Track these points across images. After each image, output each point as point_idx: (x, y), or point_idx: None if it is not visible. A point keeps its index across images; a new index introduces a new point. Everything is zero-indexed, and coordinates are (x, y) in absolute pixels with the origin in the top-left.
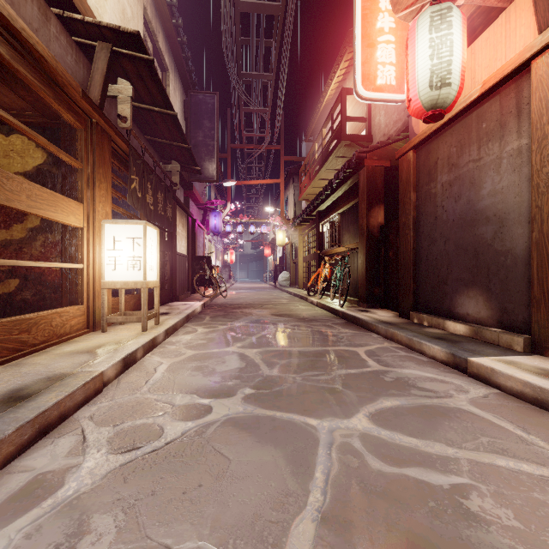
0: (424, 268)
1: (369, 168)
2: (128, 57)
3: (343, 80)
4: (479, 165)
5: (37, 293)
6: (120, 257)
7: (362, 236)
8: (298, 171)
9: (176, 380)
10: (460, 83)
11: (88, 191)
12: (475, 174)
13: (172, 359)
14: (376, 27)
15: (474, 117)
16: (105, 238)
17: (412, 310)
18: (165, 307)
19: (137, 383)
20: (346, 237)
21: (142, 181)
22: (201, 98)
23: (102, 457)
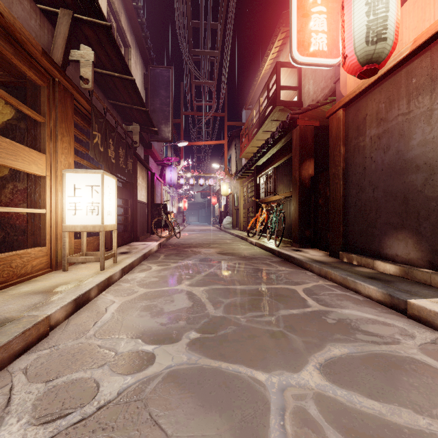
0: (352, 213)
1: (301, 127)
2: (88, 23)
3: (277, 57)
4: (409, 117)
5: (5, 236)
6: (80, 203)
7: (295, 186)
8: (239, 134)
9: (123, 321)
10: (394, 38)
11: (51, 143)
12: (404, 126)
13: (124, 298)
14: None
15: (404, 73)
16: (66, 185)
17: (341, 251)
18: (126, 247)
19: (85, 324)
20: (280, 187)
21: (104, 137)
22: (158, 71)
23: (19, 431)
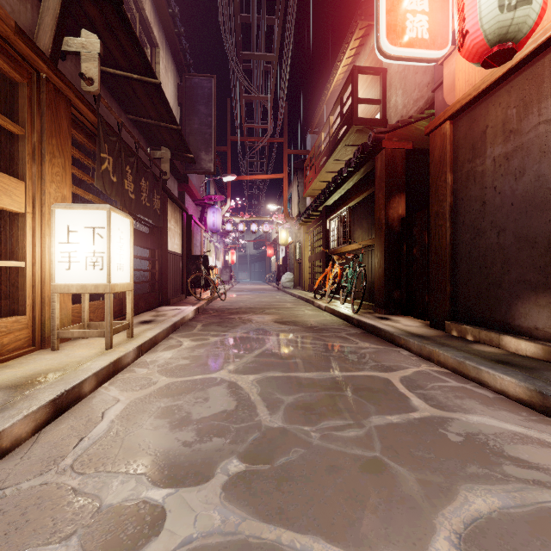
0: (465, 268)
1: (388, 151)
2: None
3: (352, 62)
4: None
5: None
6: (76, 253)
7: (379, 230)
8: (302, 166)
9: (125, 438)
10: (542, 2)
11: (34, 166)
12: (550, 139)
13: (135, 394)
14: None
15: (548, 62)
16: (56, 227)
17: (448, 320)
18: (150, 313)
19: (63, 444)
20: (357, 233)
21: (118, 163)
22: (196, 81)
23: None
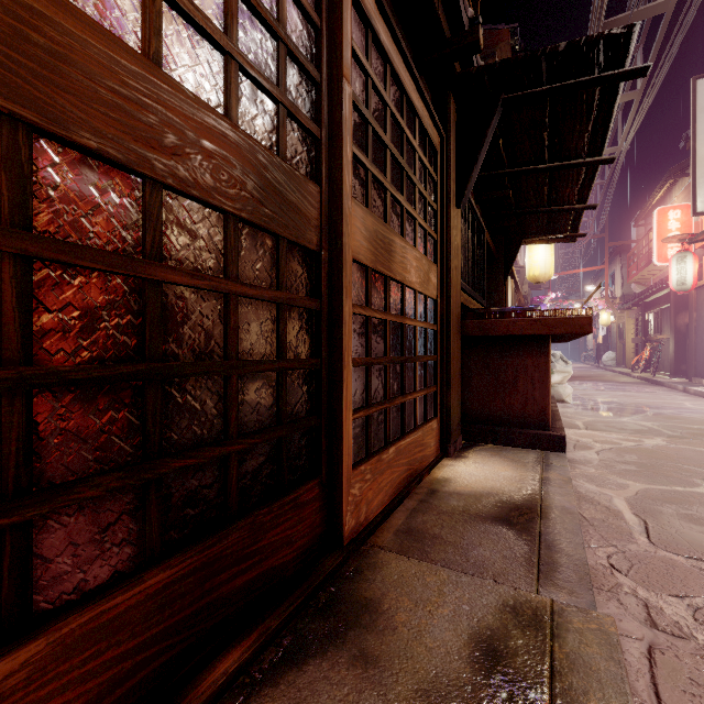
0: (699, 354)
1: None
2: None
3: (672, 186)
4: None
5: None
6: None
7: (671, 331)
8: (626, 248)
9: None
10: (692, 283)
11: None
12: None
13: None
14: (666, 230)
15: None
16: None
17: (693, 377)
18: None
19: None
20: (665, 328)
21: None
22: None
23: None
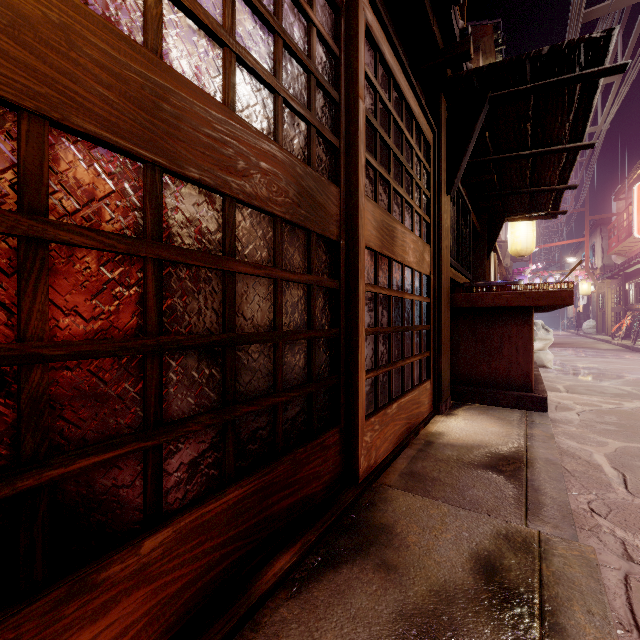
0: None
1: None
2: None
3: None
4: None
5: None
6: None
7: None
8: (606, 221)
9: None
10: None
11: None
12: None
13: None
14: None
15: None
16: None
17: None
18: None
19: None
20: None
21: None
22: None
23: None
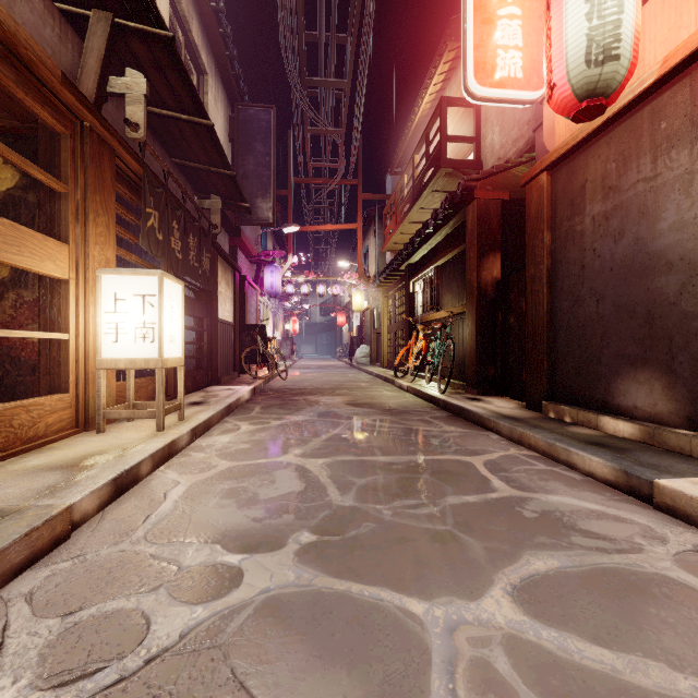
0: (564, 340)
1: (480, 202)
2: (137, 32)
3: (442, 89)
4: (655, 185)
5: (4, 376)
6: (124, 323)
7: (470, 296)
8: (380, 213)
9: (193, 515)
10: (632, 57)
11: (77, 227)
12: (648, 199)
13: (195, 477)
14: None
15: (647, 114)
16: (101, 295)
17: (545, 400)
18: (199, 394)
19: (131, 520)
20: (446, 298)
21: (165, 218)
22: (252, 113)
23: None
